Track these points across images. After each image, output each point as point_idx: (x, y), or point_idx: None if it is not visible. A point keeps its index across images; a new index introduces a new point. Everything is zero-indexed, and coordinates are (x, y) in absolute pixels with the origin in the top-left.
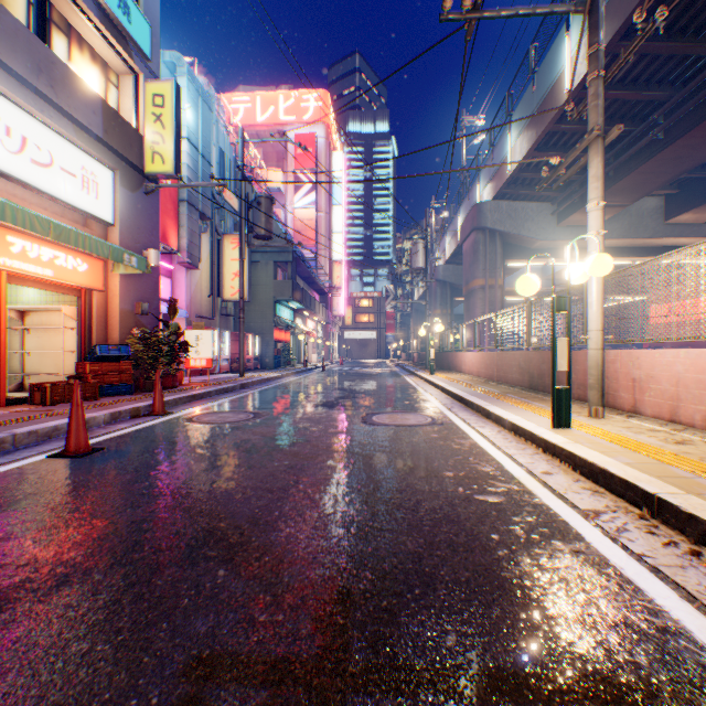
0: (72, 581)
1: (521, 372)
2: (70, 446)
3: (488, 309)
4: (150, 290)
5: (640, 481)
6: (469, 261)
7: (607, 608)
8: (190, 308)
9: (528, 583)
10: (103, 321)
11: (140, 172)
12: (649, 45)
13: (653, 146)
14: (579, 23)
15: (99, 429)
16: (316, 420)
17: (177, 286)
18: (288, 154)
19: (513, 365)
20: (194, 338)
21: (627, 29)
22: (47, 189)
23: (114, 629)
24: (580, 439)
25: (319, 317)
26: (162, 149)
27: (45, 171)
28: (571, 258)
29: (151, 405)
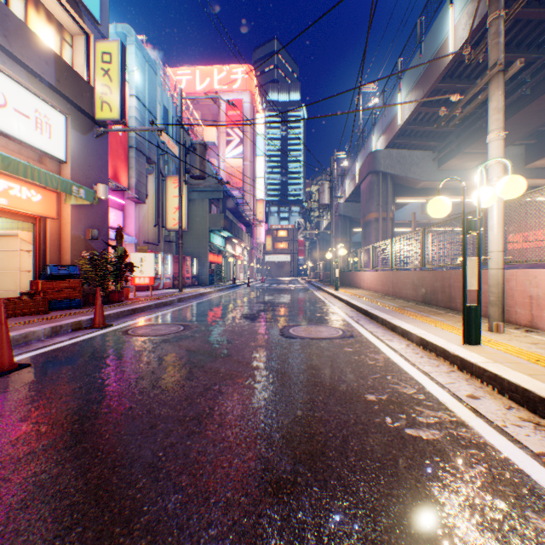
0: None
1: (415, 288)
2: None
3: (381, 237)
4: (100, 219)
5: None
6: (365, 199)
7: None
8: (138, 235)
9: None
10: (56, 245)
11: (91, 118)
12: (523, 11)
13: (521, 100)
14: None
15: (37, 343)
16: (238, 333)
17: (127, 217)
18: (221, 116)
19: (407, 283)
20: (139, 259)
21: None
22: (1, 127)
23: None
24: (497, 358)
25: (245, 244)
26: (110, 99)
27: None
28: (448, 196)
29: (93, 318)
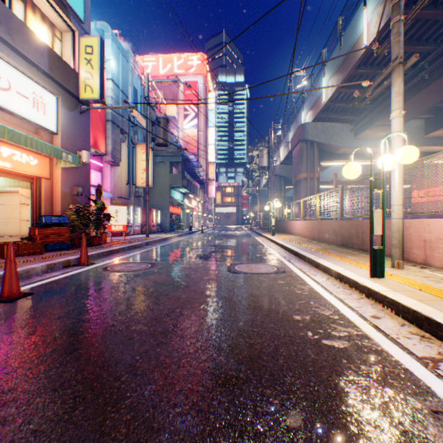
0: None
1: (335, 234)
2: (4, 292)
3: (309, 193)
4: (83, 179)
5: None
6: (296, 162)
7: None
8: (114, 192)
9: None
10: (49, 199)
11: (76, 98)
12: (422, 12)
13: (421, 83)
14: None
15: (37, 277)
16: (194, 269)
17: (105, 177)
18: (180, 95)
19: (329, 230)
20: (114, 211)
21: (407, 1)
22: (6, 106)
23: None
24: (396, 288)
25: (199, 198)
26: (91, 83)
27: (5, 93)
28: (363, 160)
29: (79, 258)
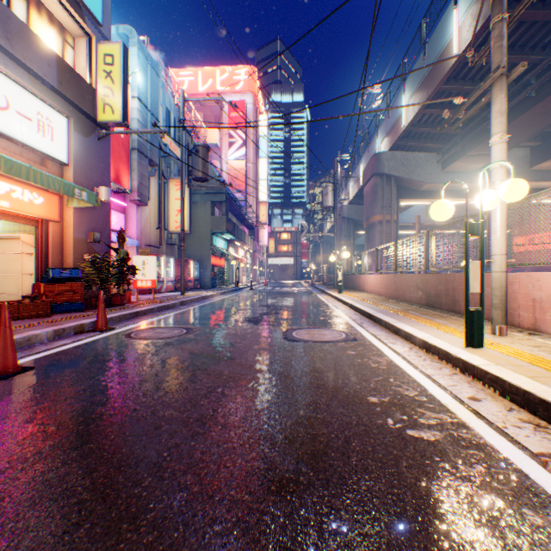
0: None
1: (418, 291)
2: None
3: (385, 240)
4: (102, 222)
5: None
6: (369, 201)
7: None
8: (140, 238)
9: None
10: (58, 248)
11: (93, 120)
12: (527, 13)
13: (526, 102)
14: None
15: (40, 346)
16: (241, 336)
17: (129, 220)
18: (223, 117)
19: (411, 286)
20: (141, 262)
21: None
22: (3, 129)
23: None
24: (499, 360)
25: (248, 246)
26: (112, 101)
27: (1, 113)
28: (453, 198)
29: (96, 321)
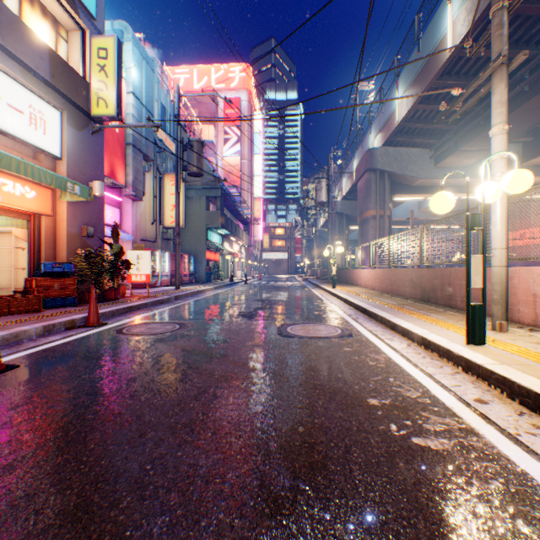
0: None
1: (413, 286)
2: None
3: (378, 234)
4: (96, 216)
5: None
6: (363, 196)
7: None
8: (135, 233)
9: None
10: (51, 242)
11: (86, 114)
12: (522, 7)
13: (519, 97)
14: None
15: (29, 342)
16: (235, 332)
17: (124, 215)
18: (219, 114)
19: (406, 280)
20: (135, 257)
21: None
22: None
23: None
24: (504, 359)
25: (242, 241)
26: (106, 95)
27: None
28: None
29: (87, 317)
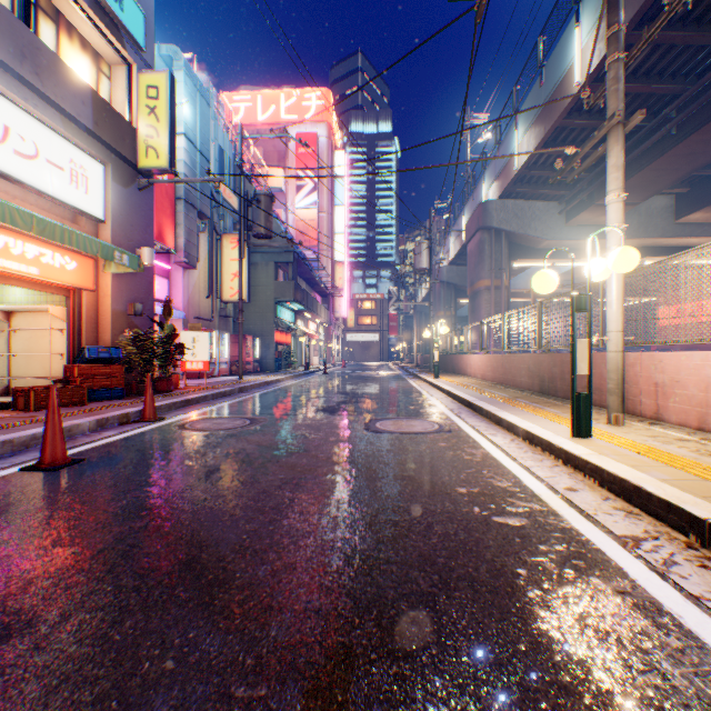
0: (10, 636)
1: (530, 375)
2: (45, 457)
3: (493, 310)
4: (144, 290)
5: (684, 503)
6: (474, 262)
7: (674, 677)
8: (187, 309)
9: (570, 638)
10: (93, 322)
11: (133, 167)
12: (664, 35)
13: (666, 141)
14: (590, 13)
15: (83, 437)
16: (315, 427)
17: (174, 286)
18: (289, 154)
19: (522, 368)
20: (191, 340)
21: (641, 18)
22: (32, 182)
23: (47, 710)
24: (605, 450)
25: (321, 319)
26: (156, 143)
27: (30, 163)
28: (579, 259)
29: (142, 411)
